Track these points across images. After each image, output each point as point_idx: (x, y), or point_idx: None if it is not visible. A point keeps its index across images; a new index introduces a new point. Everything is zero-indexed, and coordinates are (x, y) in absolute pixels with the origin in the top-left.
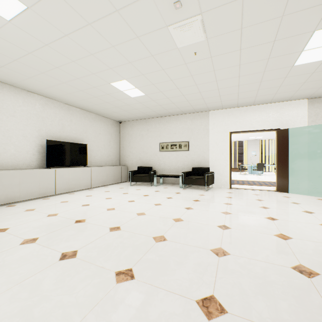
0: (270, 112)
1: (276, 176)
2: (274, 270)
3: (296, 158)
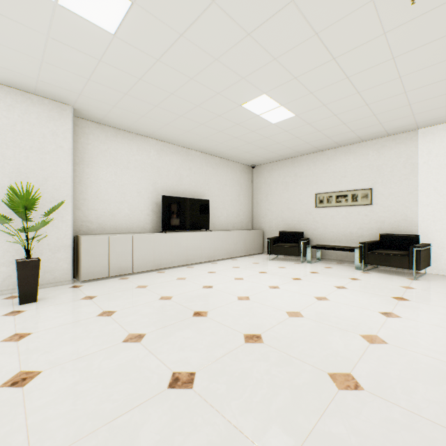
0: None
1: None
2: None
3: None
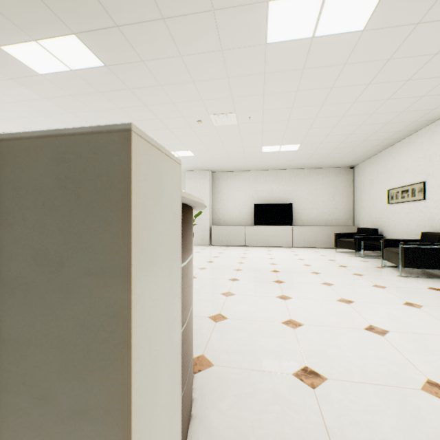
0: None
1: None
2: None
3: None
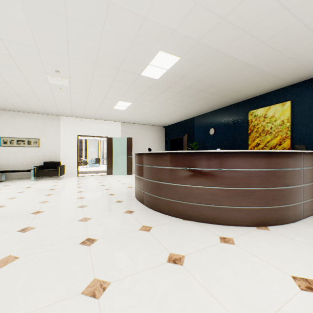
0: (104, 126)
1: (107, 165)
2: (103, 196)
3: (117, 154)
